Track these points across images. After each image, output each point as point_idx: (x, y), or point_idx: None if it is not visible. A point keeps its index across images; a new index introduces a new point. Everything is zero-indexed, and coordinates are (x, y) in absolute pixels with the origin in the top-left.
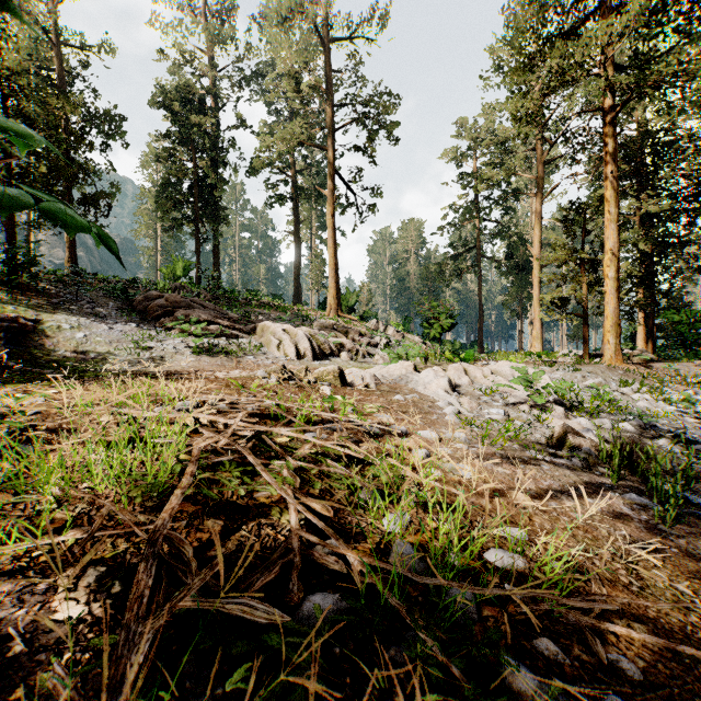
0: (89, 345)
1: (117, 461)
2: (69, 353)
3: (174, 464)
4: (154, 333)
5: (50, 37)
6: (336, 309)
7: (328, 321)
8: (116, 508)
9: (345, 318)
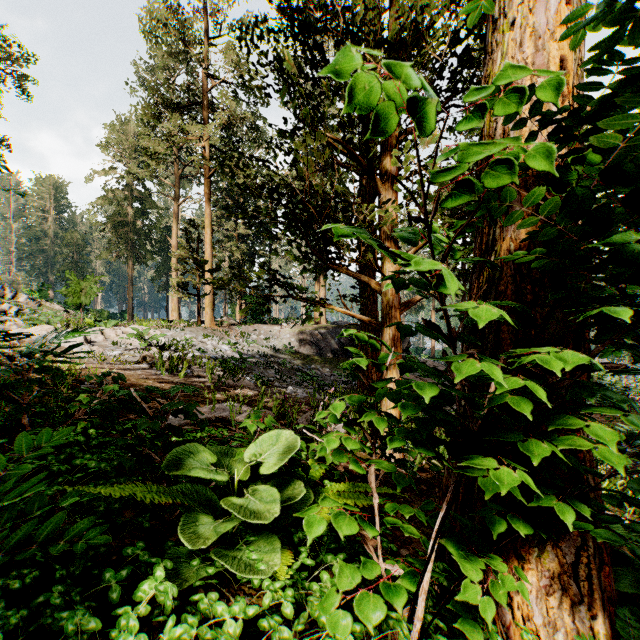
0: None
1: None
2: None
3: None
4: None
5: None
6: None
7: None
8: None
9: None
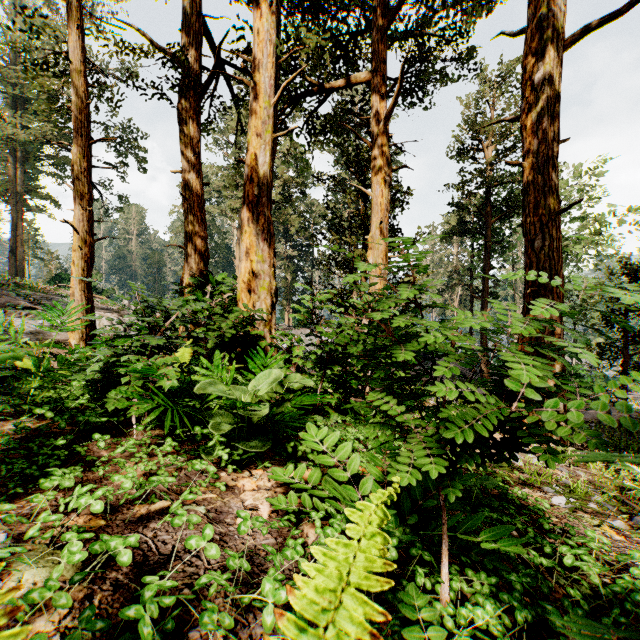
0: None
1: None
2: None
3: None
4: None
5: None
6: None
7: None
8: None
9: (96, 297)
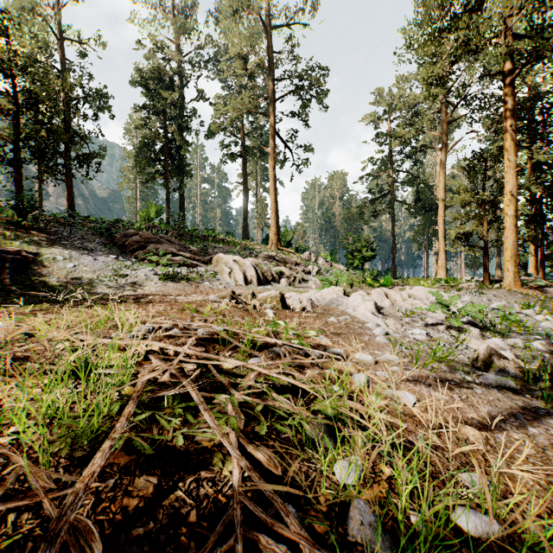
0: (77, 273)
1: (46, 404)
2: (61, 279)
3: (113, 403)
4: (130, 263)
5: (54, 33)
6: (277, 243)
7: (270, 253)
8: (30, 469)
9: (284, 250)
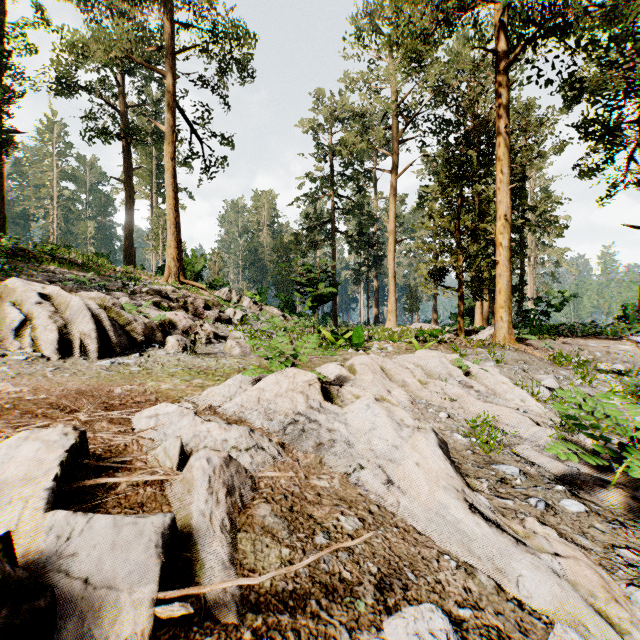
0: None
1: None
2: None
3: None
4: None
5: None
6: (177, 273)
7: (163, 287)
8: None
9: (189, 285)
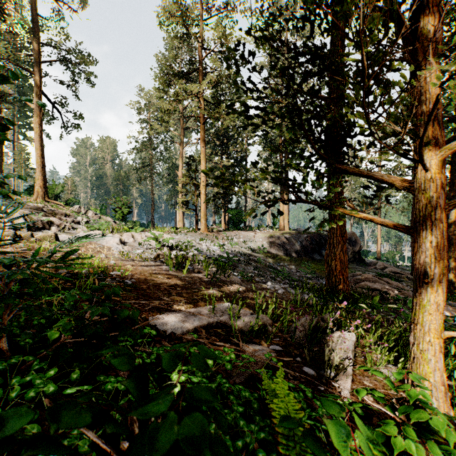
0: None
1: None
2: None
3: None
4: None
5: None
6: (44, 196)
7: (36, 204)
8: None
9: (52, 203)
